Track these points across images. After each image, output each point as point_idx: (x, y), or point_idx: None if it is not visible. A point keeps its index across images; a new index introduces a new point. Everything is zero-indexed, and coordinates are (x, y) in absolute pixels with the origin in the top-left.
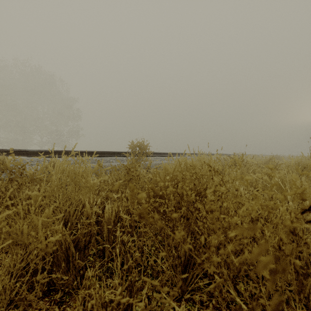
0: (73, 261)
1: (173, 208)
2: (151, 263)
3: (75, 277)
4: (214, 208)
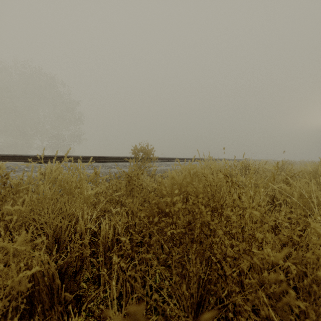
0: (58, 295)
1: (183, 230)
2: (155, 297)
3: (61, 315)
4: (285, 289)
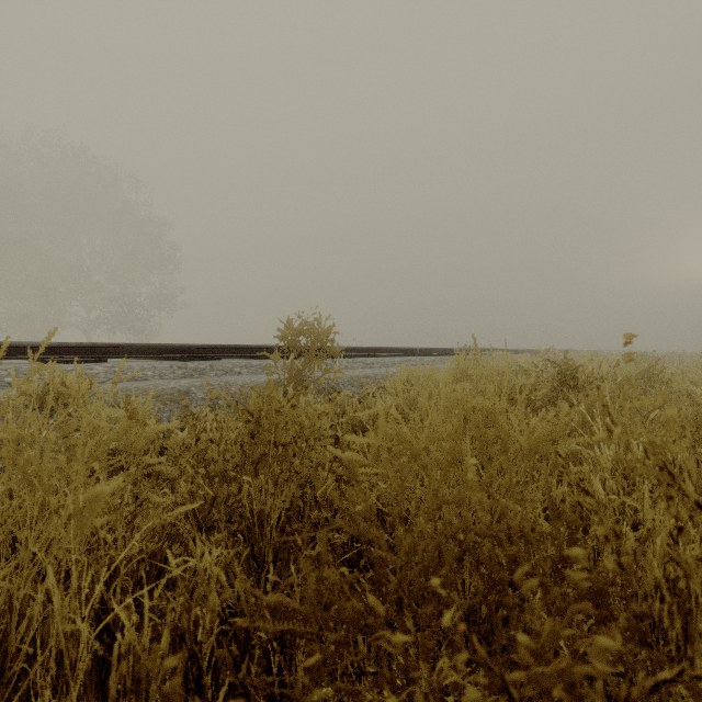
0: None
1: None
2: None
3: None
4: None
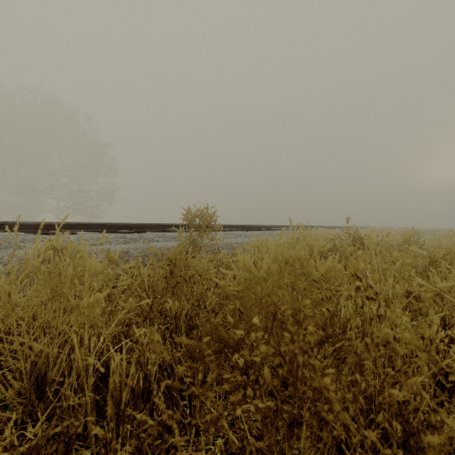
0: None
1: (271, 403)
2: None
3: None
4: None
